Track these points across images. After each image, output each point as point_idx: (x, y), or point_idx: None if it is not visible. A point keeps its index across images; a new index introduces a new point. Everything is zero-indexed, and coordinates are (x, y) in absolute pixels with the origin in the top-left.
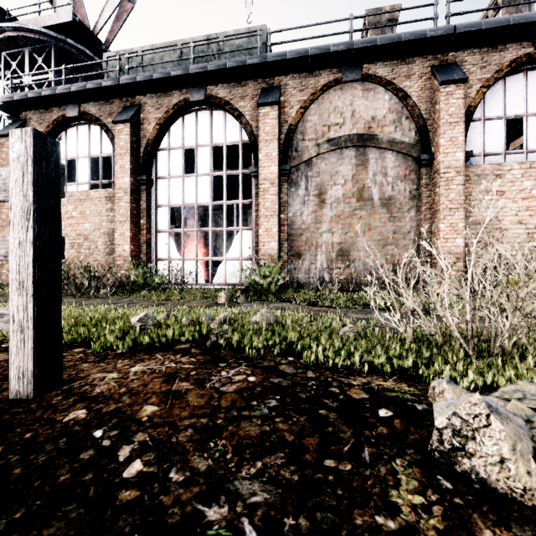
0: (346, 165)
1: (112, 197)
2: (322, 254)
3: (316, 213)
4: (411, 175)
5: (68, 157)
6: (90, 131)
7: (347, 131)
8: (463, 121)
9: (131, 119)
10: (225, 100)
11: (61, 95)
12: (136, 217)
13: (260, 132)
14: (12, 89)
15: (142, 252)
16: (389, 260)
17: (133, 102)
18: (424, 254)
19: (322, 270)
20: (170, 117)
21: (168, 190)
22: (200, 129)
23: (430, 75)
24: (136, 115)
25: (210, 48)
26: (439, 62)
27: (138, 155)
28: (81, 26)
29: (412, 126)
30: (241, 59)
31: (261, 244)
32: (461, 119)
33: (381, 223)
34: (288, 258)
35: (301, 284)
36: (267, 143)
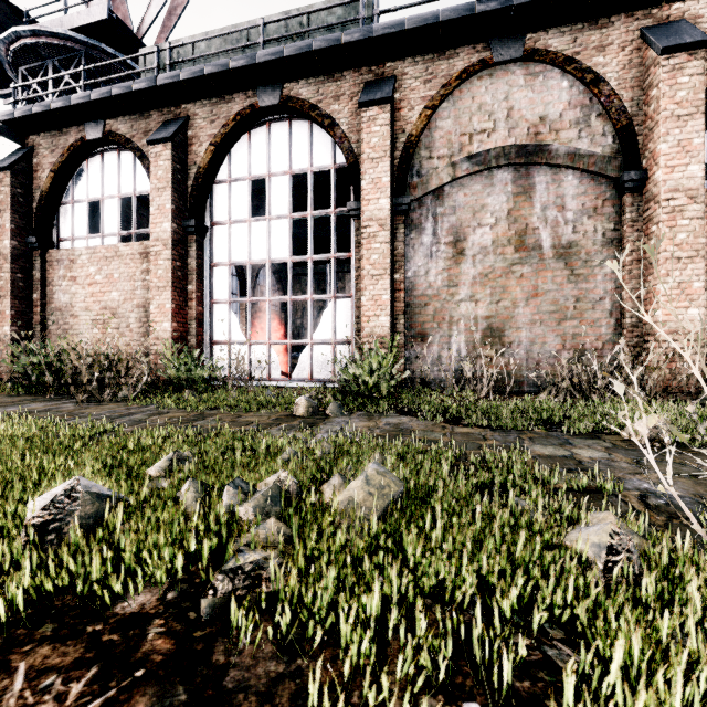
0: (497, 195)
1: (149, 253)
2: (459, 334)
3: (451, 272)
4: (606, 207)
5: (90, 198)
6: (119, 159)
7: (500, 142)
8: (701, 113)
9: (173, 137)
10: (311, 102)
11: (77, 107)
12: (181, 281)
13: (364, 147)
14: (14, 104)
15: (191, 332)
16: (569, 343)
17: (178, 114)
18: (628, 333)
19: (460, 360)
20: (230, 133)
21: (228, 241)
22: (274, 149)
23: (638, 44)
24: (182, 131)
25: (289, 31)
26: (654, 21)
27: (185, 190)
28: (120, 26)
29: (608, 128)
30: (334, 36)
31: (365, 319)
32: (698, 109)
33: (555, 284)
34: (406, 341)
35: (427, 381)
36: (374, 163)
